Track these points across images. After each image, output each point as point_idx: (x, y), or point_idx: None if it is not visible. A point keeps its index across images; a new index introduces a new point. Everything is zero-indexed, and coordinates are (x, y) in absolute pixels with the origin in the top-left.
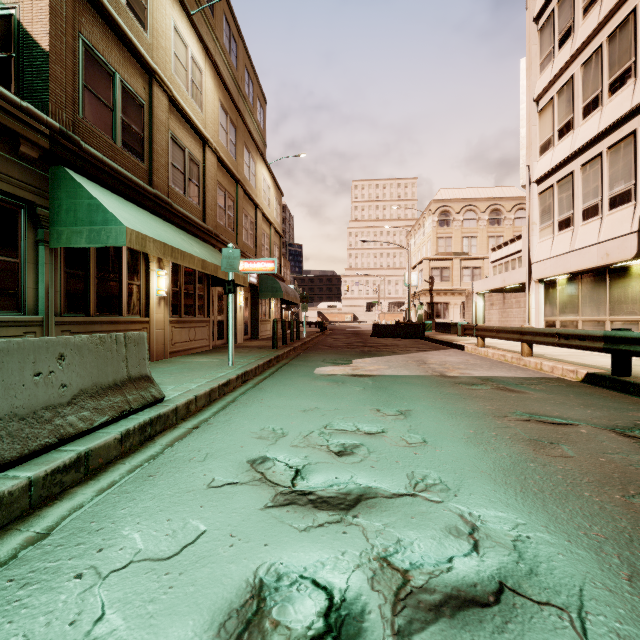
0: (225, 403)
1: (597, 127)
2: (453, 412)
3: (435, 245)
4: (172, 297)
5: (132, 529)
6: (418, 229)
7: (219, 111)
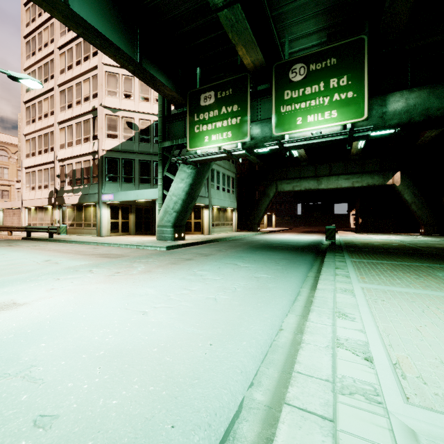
0: None
1: (41, 161)
2: None
3: None
4: None
5: None
6: None
7: None
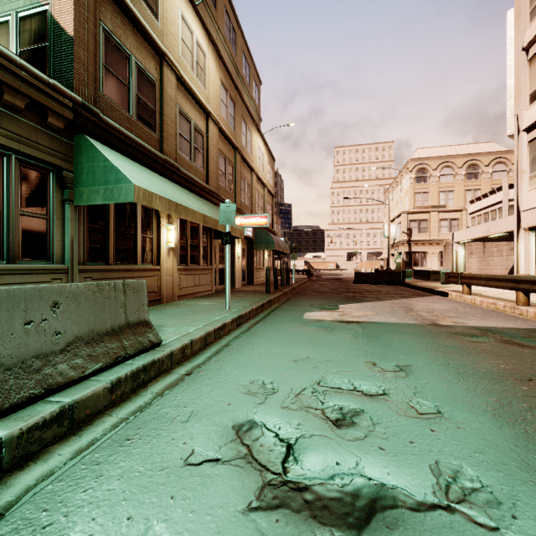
0: (219, 347)
1: None
2: (461, 371)
3: (412, 200)
4: (180, 248)
5: (83, 530)
6: (395, 186)
7: (220, 88)
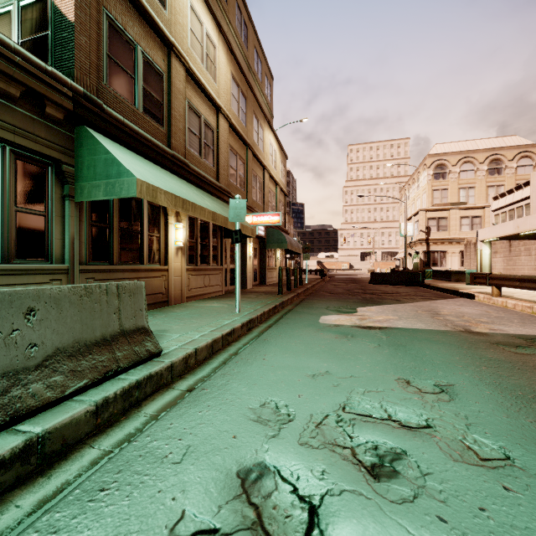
0: (227, 356)
1: None
2: (519, 394)
3: (430, 197)
4: (189, 248)
5: None
6: (412, 183)
7: (231, 83)
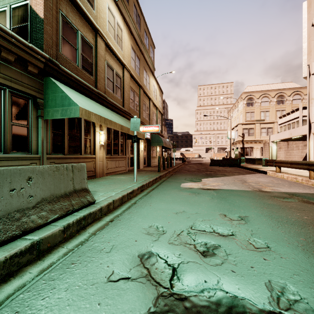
0: (130, 204)
1: None
2: (279, 220)
3: (244, 116)
4: (107, 145)
5: None
6: (234, 108)
7: (131, 50)
